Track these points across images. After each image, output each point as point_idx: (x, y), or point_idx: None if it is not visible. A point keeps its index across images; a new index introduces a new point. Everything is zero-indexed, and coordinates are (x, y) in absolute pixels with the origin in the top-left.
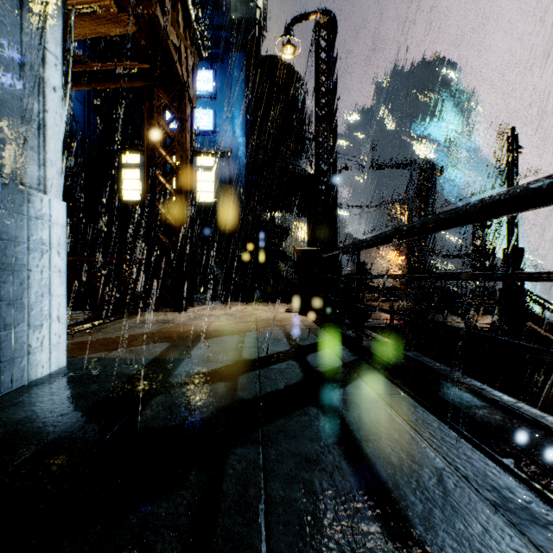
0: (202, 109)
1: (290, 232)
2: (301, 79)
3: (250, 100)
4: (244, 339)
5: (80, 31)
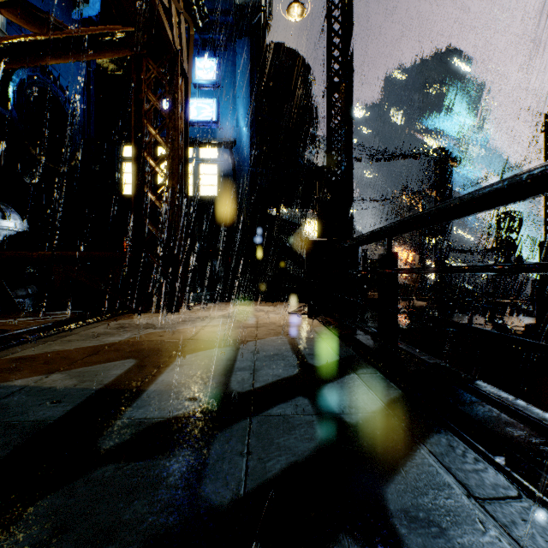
0: (205, 98)
1: (297, 227)
2: (308, 66)
3: (254, 89)
4: (237, 354)
5: None
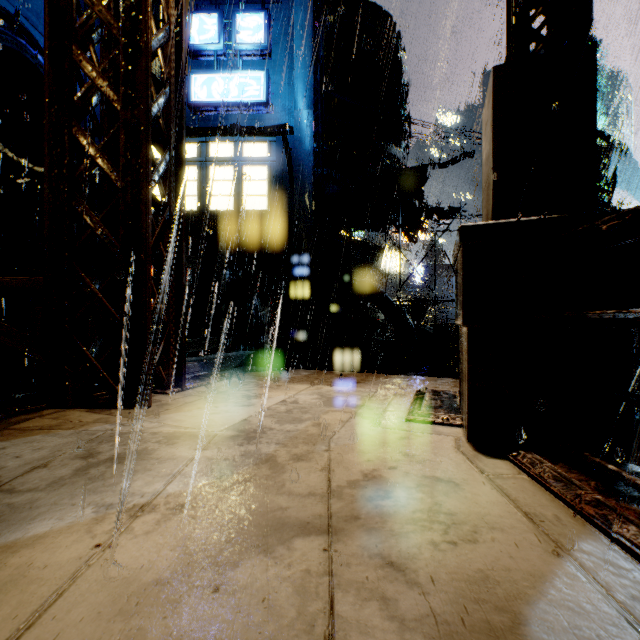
0: (249, 70)
1: (381, 252)
2: (395, 26)
3: (320, 55)
4: None
5: None
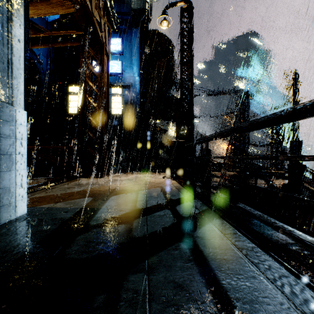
0: (115, 60)
1: (165, 131)
2: (171, 43)
3: (142, 55)
4: (138, 195)
5: (41, 12)
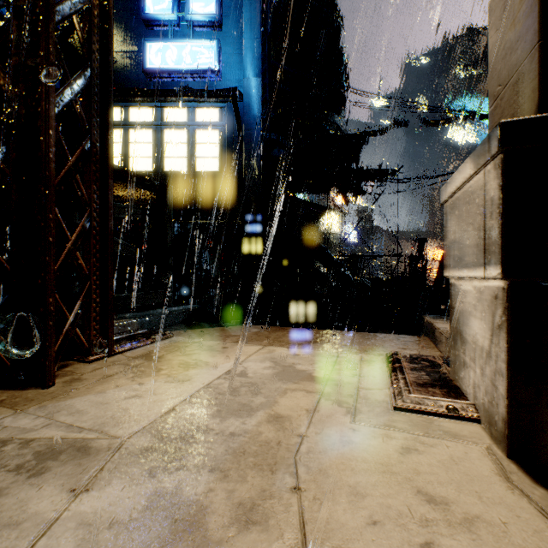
0: (201, 39)
1: (324, 211)
2: (336, 5)
3: (267, 28)
4: None
5: None
